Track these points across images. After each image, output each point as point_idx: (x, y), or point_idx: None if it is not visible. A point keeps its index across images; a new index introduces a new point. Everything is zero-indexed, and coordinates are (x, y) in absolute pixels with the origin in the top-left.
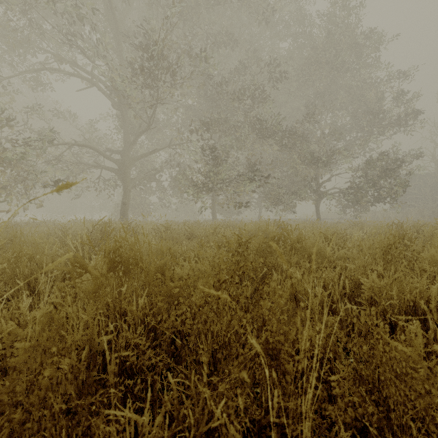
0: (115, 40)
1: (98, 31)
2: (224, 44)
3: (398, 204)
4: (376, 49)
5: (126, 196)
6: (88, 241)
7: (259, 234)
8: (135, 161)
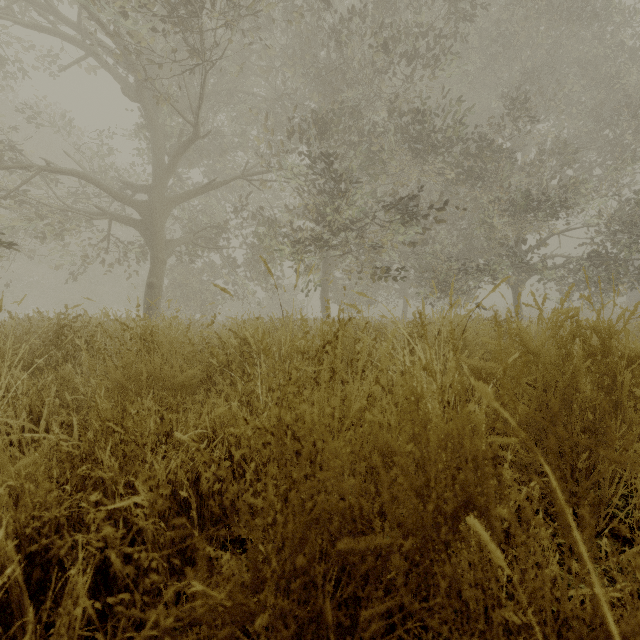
0: None
1: None
2: None
3: None
4: None
5: (154, 272)
6: None
7: None
8: (173, 204)
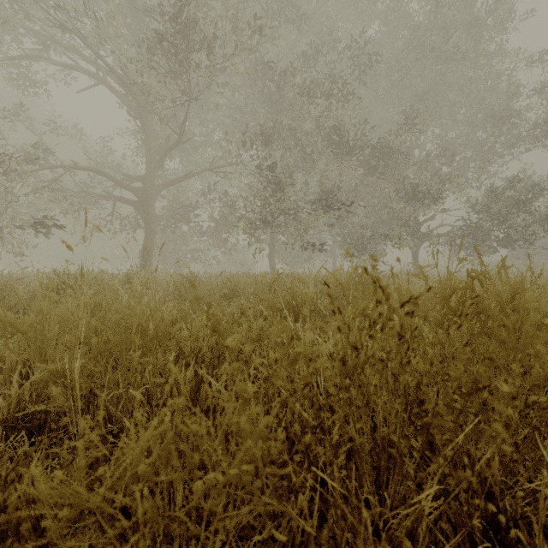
0: (131, 15)
1: (107, 4)
2: (287, 21)
3: (521, 252)
4: (505, 27)
5: (148, 239)
6: (5, 303)
7: (450, 280)
8: (161, 189)
